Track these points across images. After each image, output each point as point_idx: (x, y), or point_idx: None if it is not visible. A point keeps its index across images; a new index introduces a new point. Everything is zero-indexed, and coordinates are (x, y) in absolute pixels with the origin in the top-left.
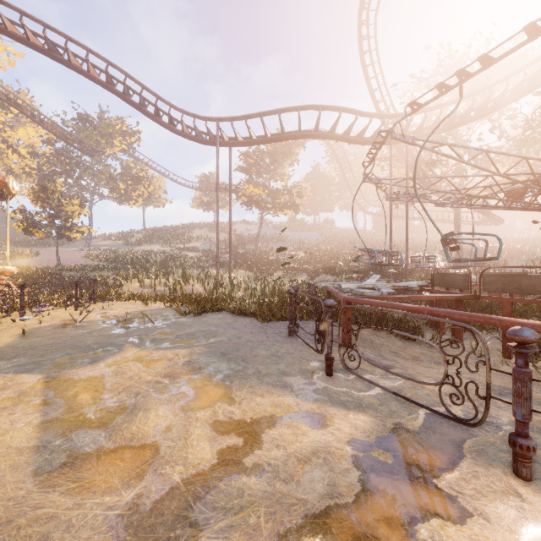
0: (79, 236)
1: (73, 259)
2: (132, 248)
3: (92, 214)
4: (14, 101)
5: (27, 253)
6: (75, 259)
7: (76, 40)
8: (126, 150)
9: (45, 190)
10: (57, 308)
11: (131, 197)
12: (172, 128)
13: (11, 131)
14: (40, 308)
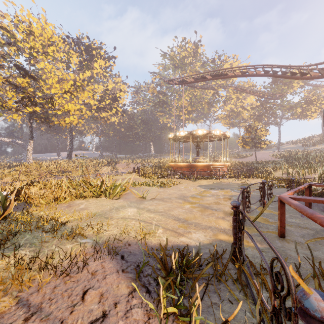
0: (265, 146)
1: (265, 157)
2: (306, 149)
3: (280, 131)
4: (243, 89)
5: (247, 155)
6: (266, 157)
7: (249, 65)
8: (302, 85)
9: (250, 127)
10: (230, 178)
11: (308, 114)
12: (303, 78)
13: (244, 100)
14: (224, 177)
